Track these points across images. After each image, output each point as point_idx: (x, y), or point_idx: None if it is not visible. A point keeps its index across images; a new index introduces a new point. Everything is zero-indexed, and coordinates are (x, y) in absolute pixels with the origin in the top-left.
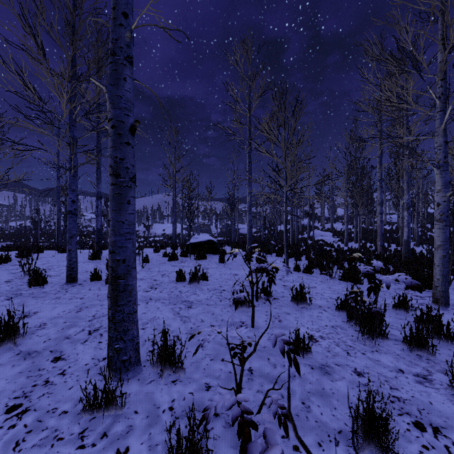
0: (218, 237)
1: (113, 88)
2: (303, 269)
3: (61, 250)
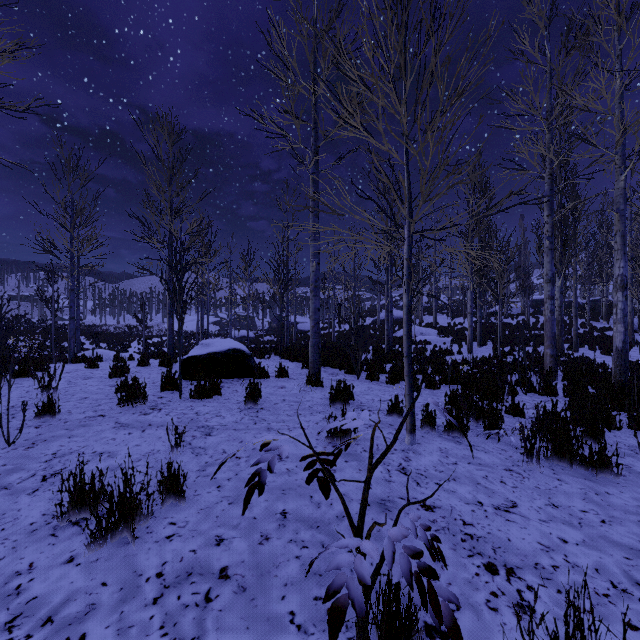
0: (265, 337)
1: None
2: (445, 426)
3: None
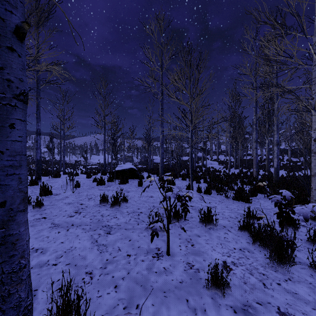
0: (139, 165)
1: None
2: (204, 191)
3: None
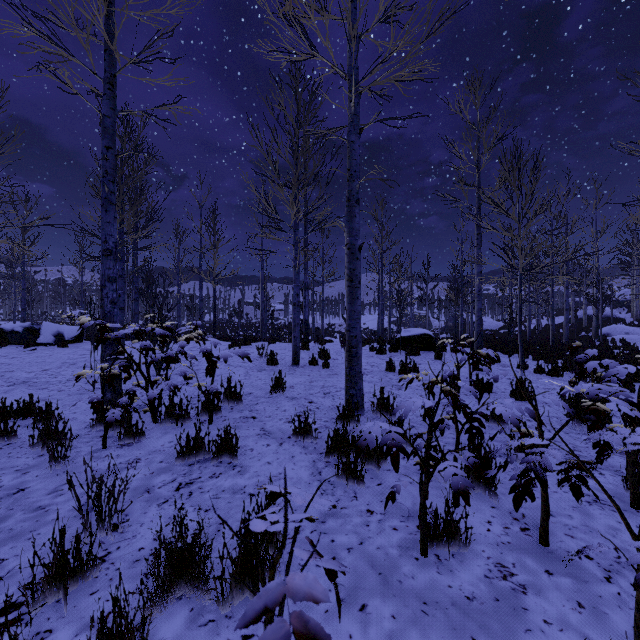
0: (441, 335)
1: (349, 223)
2: (547, 371)
3: (272, 340)
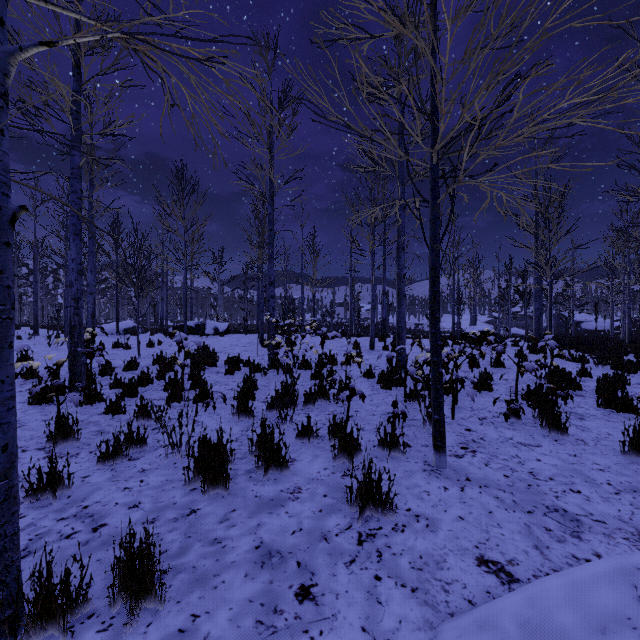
0: None
1: (397, 262)
2: (575, 359)
3: (358, 335)
